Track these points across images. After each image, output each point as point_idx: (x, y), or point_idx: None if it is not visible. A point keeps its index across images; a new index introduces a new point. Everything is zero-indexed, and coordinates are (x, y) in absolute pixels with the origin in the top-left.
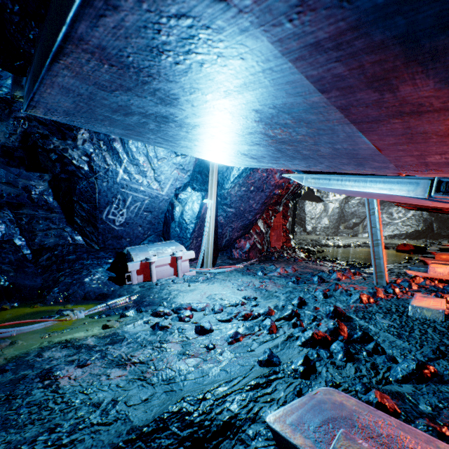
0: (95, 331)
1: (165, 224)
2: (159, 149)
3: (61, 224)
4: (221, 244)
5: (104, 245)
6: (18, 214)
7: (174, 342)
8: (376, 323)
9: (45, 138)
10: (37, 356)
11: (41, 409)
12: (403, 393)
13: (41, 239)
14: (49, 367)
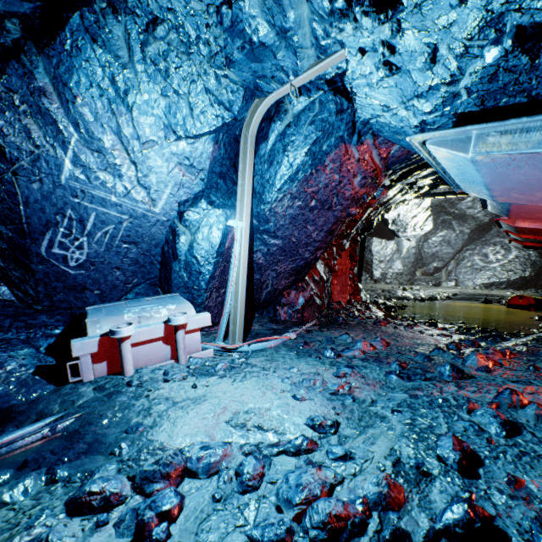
0: None
1: (162, 266)
2: (142, 121)
3: None
4: (259, 298)
5: (50, 302)
6: None
7: None
8: None
9: None
10: None
11: None
12: None
13: None
14: None
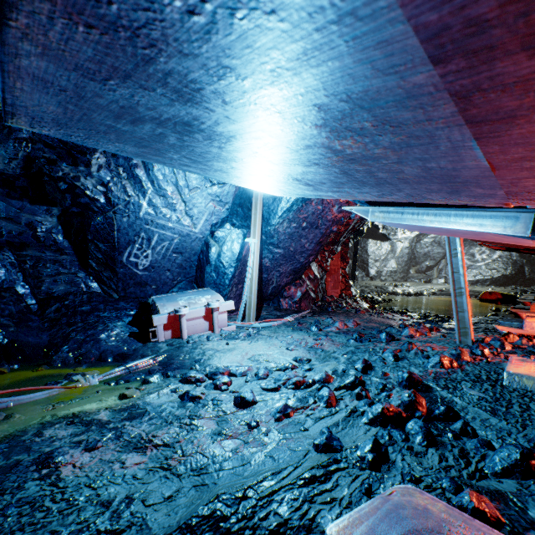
0: (110, 402)
1: (198, 268)
2: (191, 176)
3: (73, 268)
4: (266, 292)
5: (124, 293)
6: (21, 256)
7: (207, 417)
8: (462, 394)
9: (52, 164)
10: (36, 435)
11: (35, 509)
12: (505, 493)
13: (49, 286)
14: (49, 450)
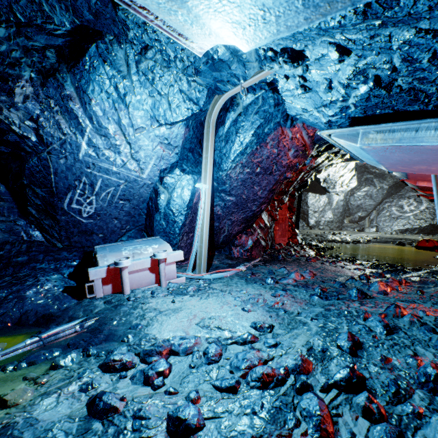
0: None
1: (147, 216)
2: (135, 114)
3: (11, 215)
4: (218, 240)
5: (69, 242)
6: None
7: None
8: None
9: None
10: None
11: None
12: None
13: None
14: None
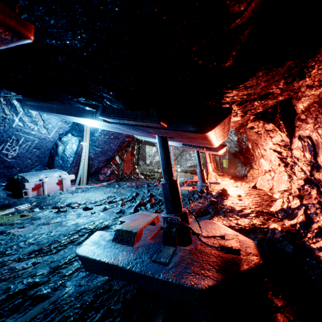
0: (16, 219)
1: (50, 158)
2: None
3: None
4: (91, 171)
5: None
6: None
7: (72, 214)
8: None
9: None
10: None
11: (12, 239)
12: None
13: None
14: None
